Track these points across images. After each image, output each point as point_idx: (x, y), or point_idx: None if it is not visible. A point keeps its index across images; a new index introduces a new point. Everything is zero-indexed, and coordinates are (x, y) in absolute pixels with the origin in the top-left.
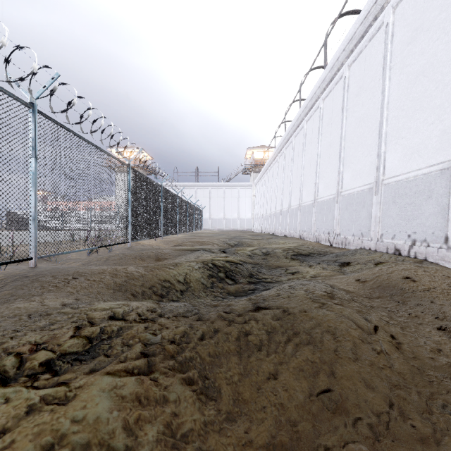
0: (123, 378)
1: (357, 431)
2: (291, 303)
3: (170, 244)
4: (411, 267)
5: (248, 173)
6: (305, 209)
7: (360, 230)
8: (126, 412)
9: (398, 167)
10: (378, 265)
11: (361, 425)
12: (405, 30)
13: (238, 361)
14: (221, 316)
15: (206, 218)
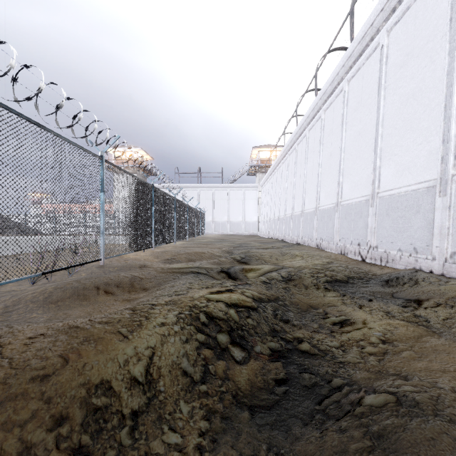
0: None
1: None
2: None
3: (162, 256)
4: None
5: (253, 174)
6: (324, 214)
7: (412, 244)
8: None
9: None
10: None
11: None
12: None
13: None
14: None
15: (209, 221)
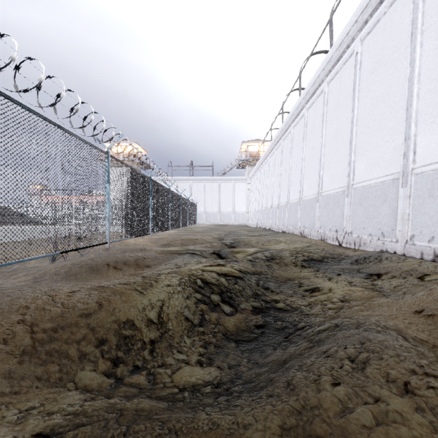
0: None
1: None
2: None
3: (159, 242)
4: None
5: (243, 167)
6: (306, 204)
7: (380, 229)
8: None
9: (436, 152)
10: (425, 279)
11: None
12: None
13: None
14: None
15: (201, 212)
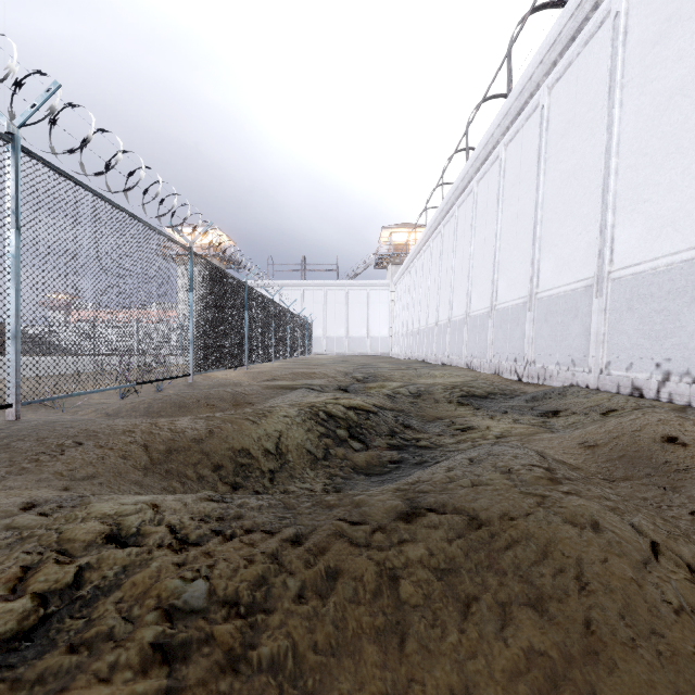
0: None
1: None
2: (480, 501)
3: (259, 377)
4: (672, 420)
5: (383, 266)
6: (476, 322)
7: (570, 356)
8: None
9: (637, 250)
10: (609, 415)
11: None
12: (649, 22)
13: (380, 648)
14: (342, 535)
15: (318, 335)
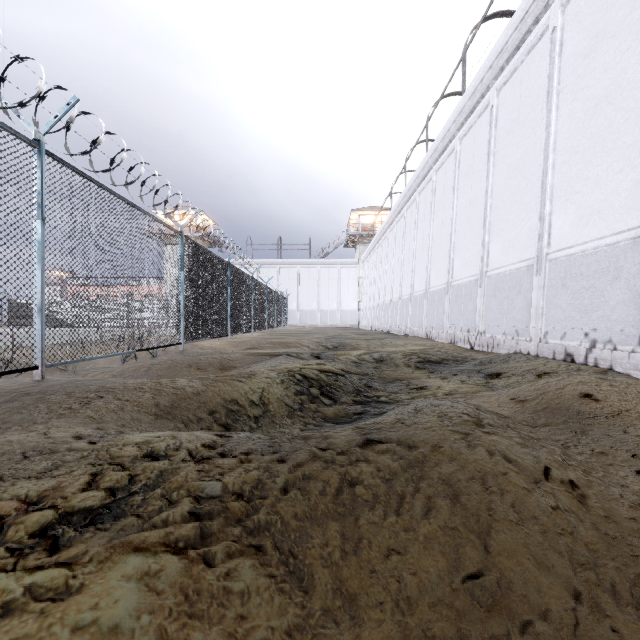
0: (161, 555)
1: (528, 639)
2: (419, 434)
3: (240, 346)
4: (592, 380)
5: (352, 246)
6: (434, 297)
7: (514, 327)
8: (163, 613)
9: (570, 235)
10: (542, 377)
11: (533, 628)
12: (580, 37)
13: (340, 525)
14: (314, 455)
15: (293, 309)
